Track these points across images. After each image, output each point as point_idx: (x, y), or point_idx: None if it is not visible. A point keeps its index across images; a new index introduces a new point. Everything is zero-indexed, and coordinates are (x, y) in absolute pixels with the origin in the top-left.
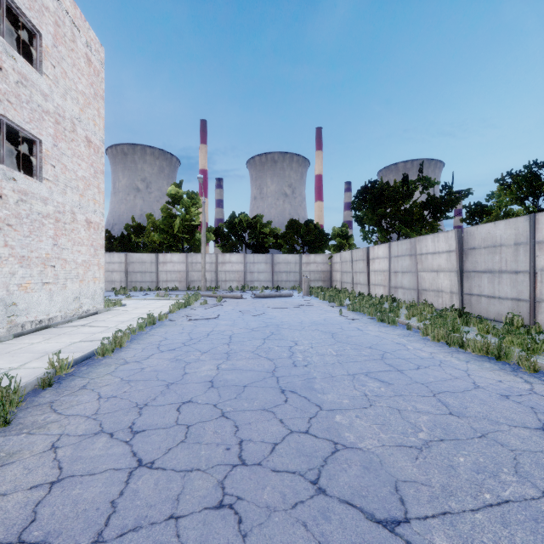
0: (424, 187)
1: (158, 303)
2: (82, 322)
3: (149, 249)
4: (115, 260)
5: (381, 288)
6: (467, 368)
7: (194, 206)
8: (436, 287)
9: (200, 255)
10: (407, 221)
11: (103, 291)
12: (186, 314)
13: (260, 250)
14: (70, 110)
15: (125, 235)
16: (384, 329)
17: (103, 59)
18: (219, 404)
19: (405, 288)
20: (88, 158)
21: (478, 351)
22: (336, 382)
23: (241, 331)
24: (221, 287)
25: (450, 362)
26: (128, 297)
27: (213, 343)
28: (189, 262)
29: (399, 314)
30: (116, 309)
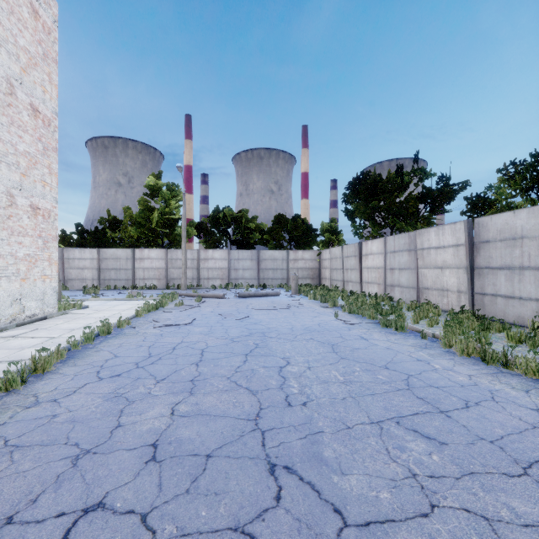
0: (419, 179)
1: (127, 305)
2: (18, 331)
3: (126, 244)
4: (86, 256)
5: (375, 286)
6: (536, 405)
7: (174, 199)
8: (440, 286)
9: (180, 251)
10: (403, 214)
11: (56, 292)
12: (154, 318)
13: (245, 246)
14: (6, 68)
15: (99, 230)
16: (393, 337)
17: (56, 16)
18: (153, 512)
19: (403, 286)
20: (34, 130)
21: (532, 373)
22: (356, 443)
23: (218, 343)
24: (203, 285)
25: (505, 393)
26: (95, 297)
27: (177, 363)
28: (169, 258)
29: (405, 317)
30: (73, 313)
